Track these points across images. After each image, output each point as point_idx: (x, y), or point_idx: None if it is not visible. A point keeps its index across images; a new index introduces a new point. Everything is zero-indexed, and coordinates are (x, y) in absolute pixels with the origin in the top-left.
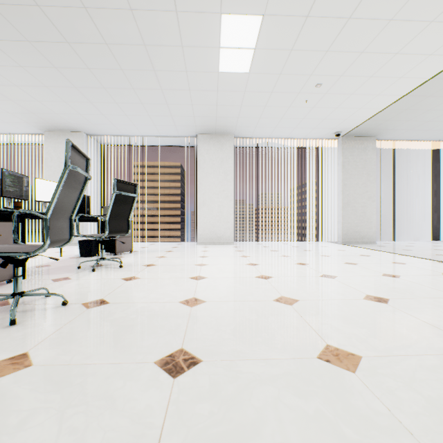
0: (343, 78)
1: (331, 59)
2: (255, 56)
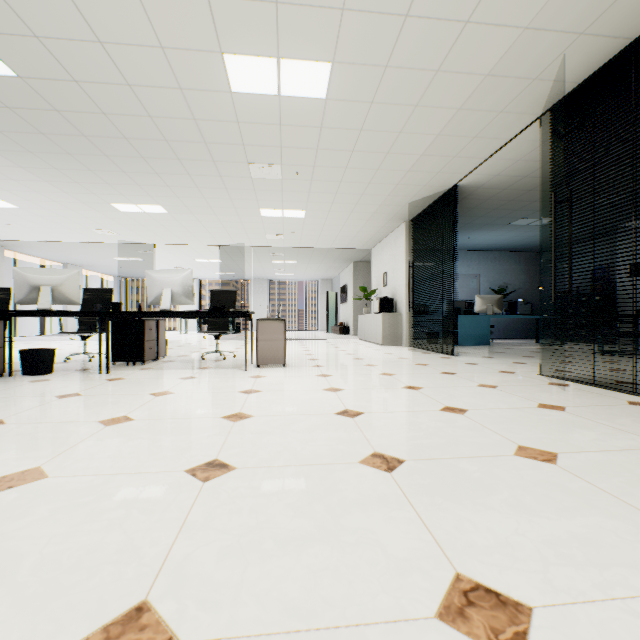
0: (27, 228)
1: (32, 223)
2: None
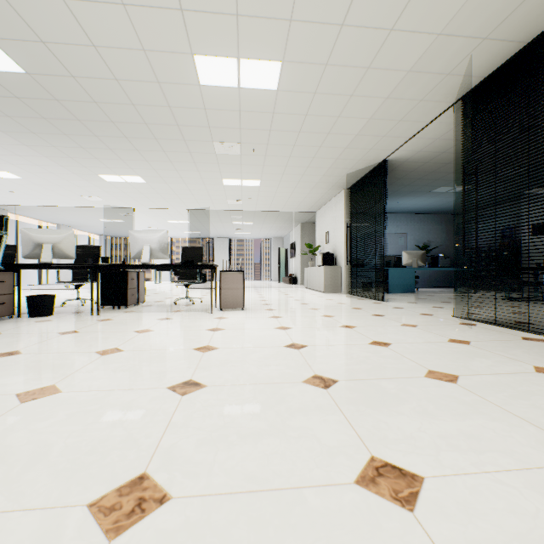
0: (28, 195)
1: (32, 191)
2: None
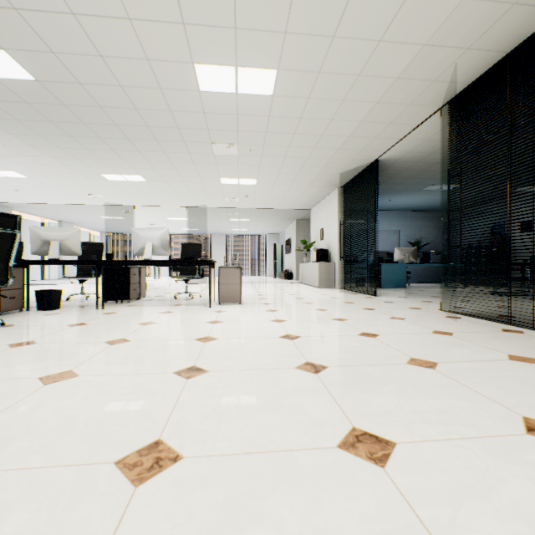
0: (33, 193)
1: (36, 190)
2: (4, 177)
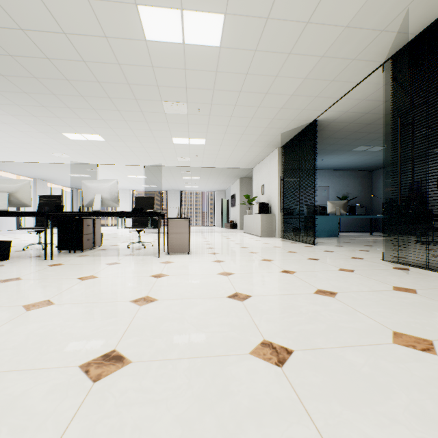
0: (3, 152)
1: (6, 148)
2: None
